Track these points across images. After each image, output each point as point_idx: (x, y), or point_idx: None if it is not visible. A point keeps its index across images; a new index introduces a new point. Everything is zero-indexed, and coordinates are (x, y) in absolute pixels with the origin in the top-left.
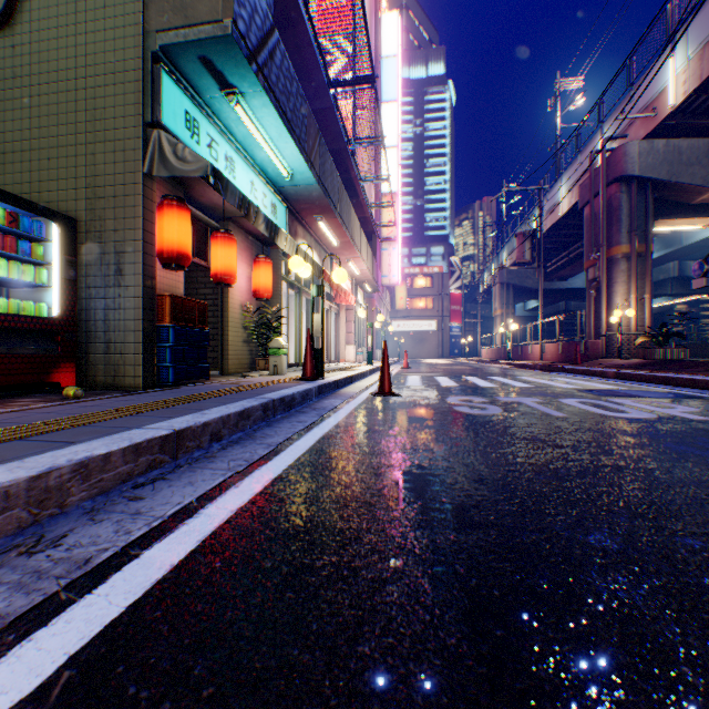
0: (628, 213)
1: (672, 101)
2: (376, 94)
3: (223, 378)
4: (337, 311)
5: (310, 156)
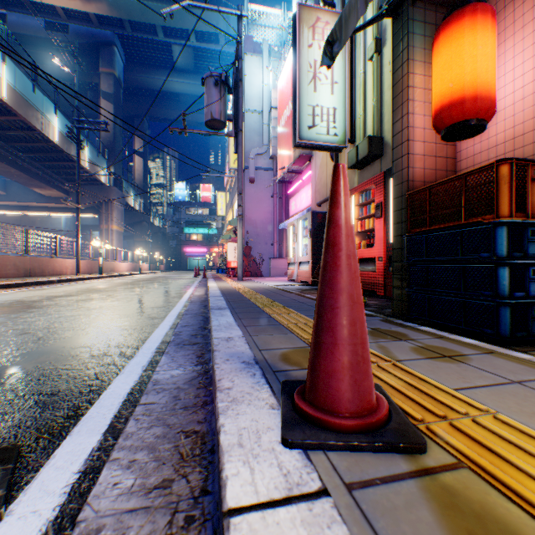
0: None
1: None
2: None
3: None
4: None
5: None
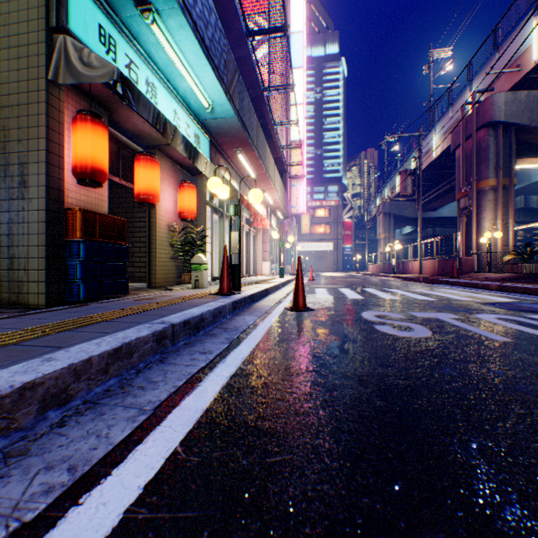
0: (495, 152)
1: (536, 57)
2: (288, 42)
3: (147, 291)
4: (255, 234)
5: (229, 89)
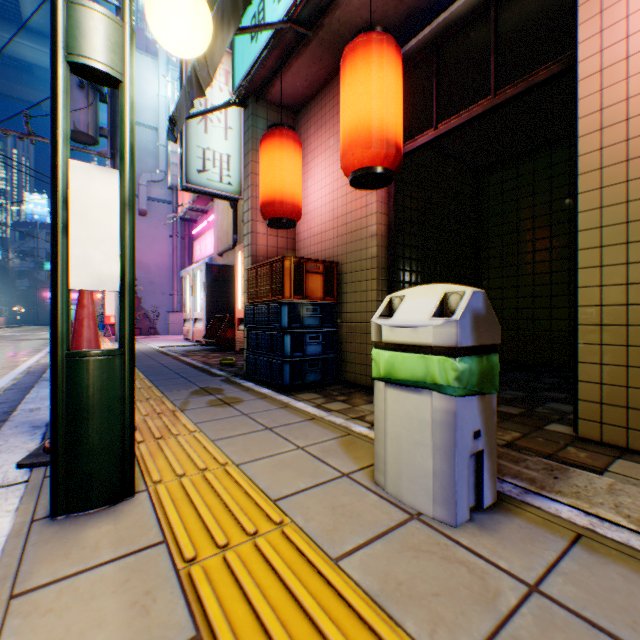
0: None
1: None
2: None
3: None
4: None
5: None
